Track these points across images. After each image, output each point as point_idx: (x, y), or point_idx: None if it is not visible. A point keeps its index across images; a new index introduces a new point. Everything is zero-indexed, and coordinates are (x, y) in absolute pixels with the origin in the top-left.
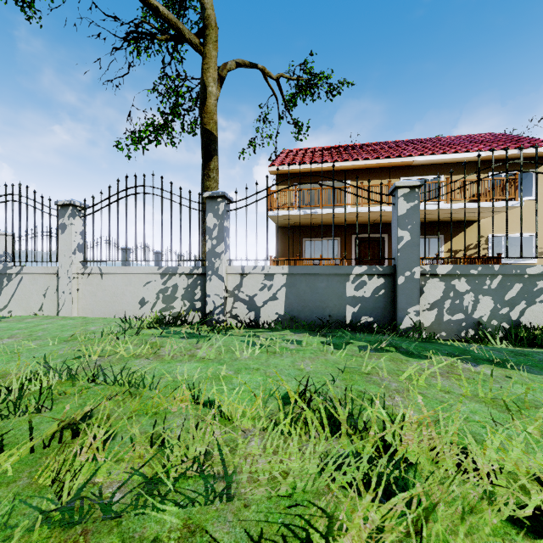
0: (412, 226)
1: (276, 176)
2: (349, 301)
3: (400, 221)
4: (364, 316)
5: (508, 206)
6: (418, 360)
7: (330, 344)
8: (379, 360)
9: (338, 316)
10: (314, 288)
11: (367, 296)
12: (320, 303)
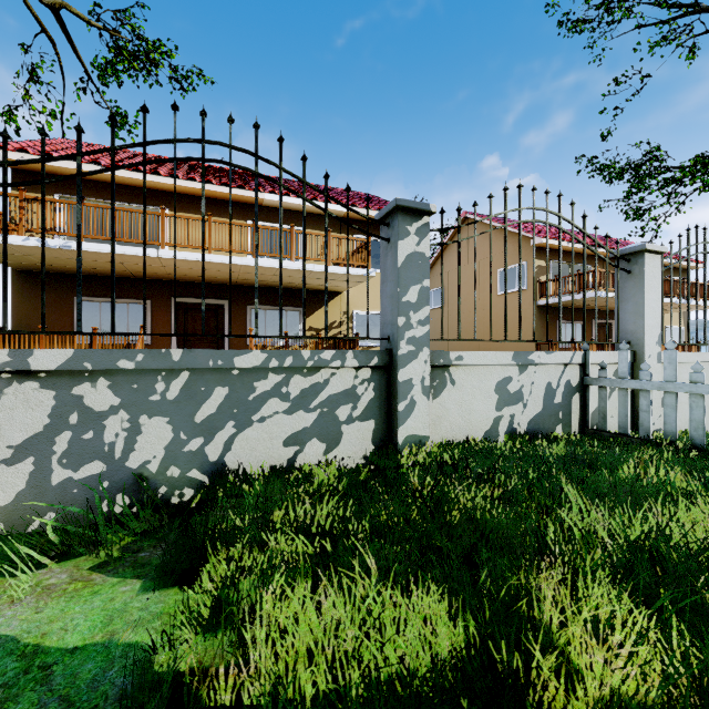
0: None
1: (12, 172)
2: None
3: None
4: None
5: (361, 275)
6: None
7: None
8: None
9: None
10: None
11: None
12: None
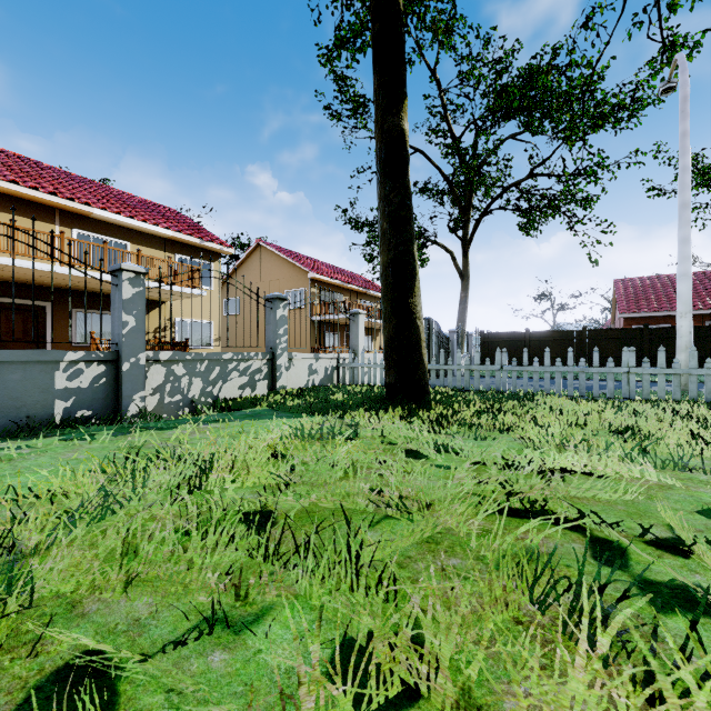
0: (138, 312)
1: None
2: (59, 395)
3: (126, 305)
4: (81, 410)
5: (196, 294)
6: (171, 430)
7: (72, 439)
8: (151, 432)
9: (43, 415)
10: (0, 381)
11: (85, 386)
12: (11, 401)
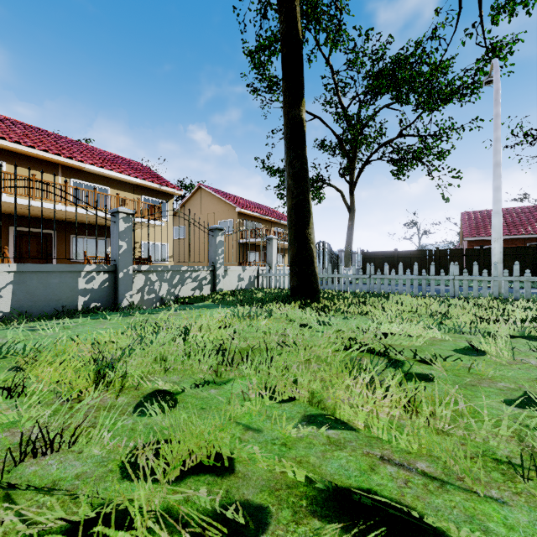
0: (128, 240)
1: None
2: (81, 293)
3: (121, 235)
4: (93, 303)
5: (157, 224)
6: (155, 314)
7: (97, 318)
8: (145, 314)
9: (72, 305)
10: (47, 283)
11: (96, 288)
12: (53, 296)
